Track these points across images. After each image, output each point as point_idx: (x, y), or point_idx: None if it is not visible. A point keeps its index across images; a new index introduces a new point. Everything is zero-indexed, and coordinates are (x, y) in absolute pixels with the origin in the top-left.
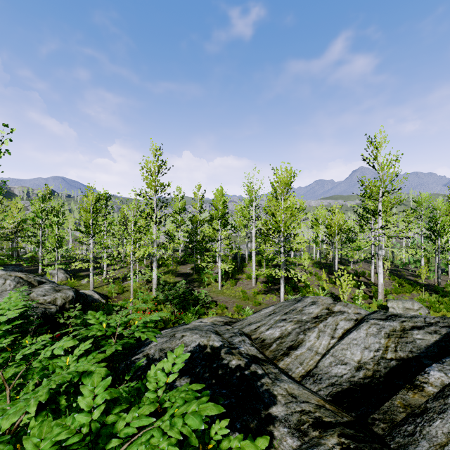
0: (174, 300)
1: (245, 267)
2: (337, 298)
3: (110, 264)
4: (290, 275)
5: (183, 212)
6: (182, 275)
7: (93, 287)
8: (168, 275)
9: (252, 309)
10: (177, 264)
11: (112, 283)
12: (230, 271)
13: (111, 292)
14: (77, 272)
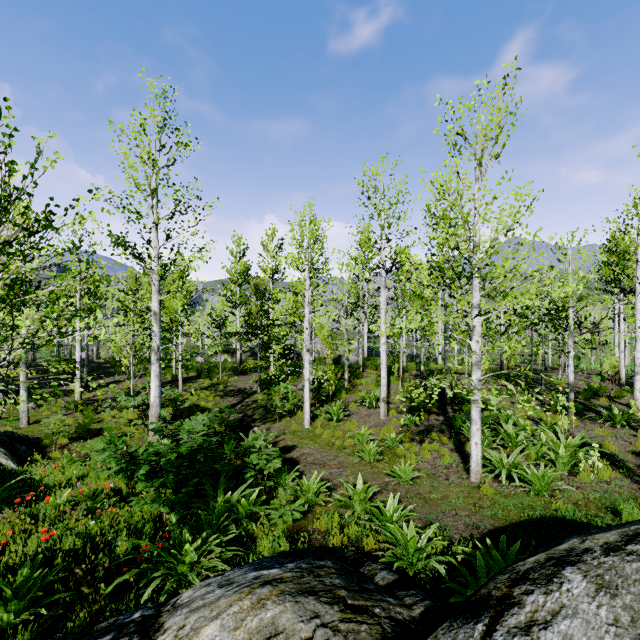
0: (157, 480)
1: (359, 378)
2: (607, 455)
3: (113, 372)
4: (454, 394)
5: (244, 280)
6: (235, 393)
7: (28, 421)
8: (206, 395)
9: (407, 509)
10: (232, 372)
11: (82, 410)
12: (331, 385)
13: (52, 435)
14: (36, 388)
